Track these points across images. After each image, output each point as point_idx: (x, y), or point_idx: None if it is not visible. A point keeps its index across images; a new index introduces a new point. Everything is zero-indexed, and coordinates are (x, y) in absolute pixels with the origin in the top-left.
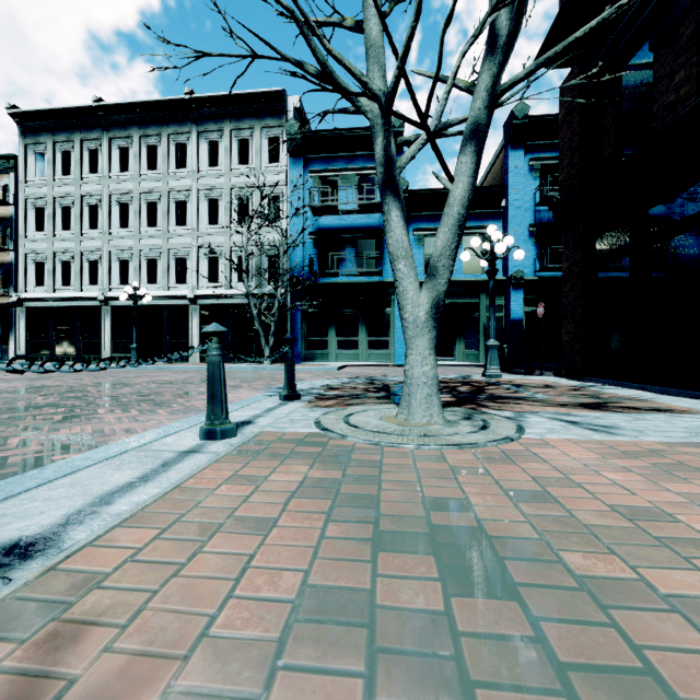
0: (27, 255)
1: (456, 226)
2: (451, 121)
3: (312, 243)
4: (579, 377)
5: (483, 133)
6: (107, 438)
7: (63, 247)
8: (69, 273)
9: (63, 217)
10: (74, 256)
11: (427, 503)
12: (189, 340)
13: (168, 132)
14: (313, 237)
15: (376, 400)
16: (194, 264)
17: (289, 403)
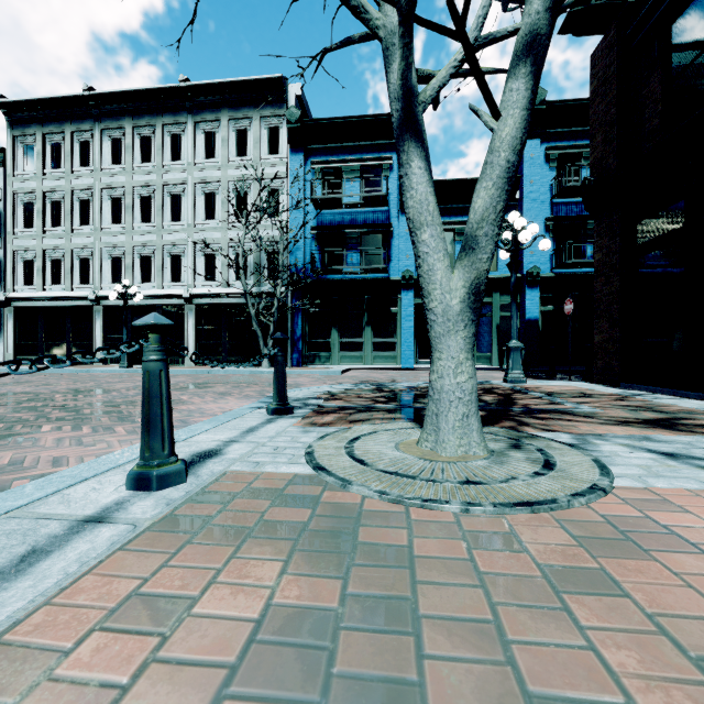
0: (16, 252)
1: (504, 179)
2: (496, 33)
3: (314, 239)
4: (615, 383)
5: (543, 48)
6: (19, 474)
7: (53, 244)
8: (59, 272)
9: (53, 212)
10: (65, 253)
11: None
12: (185, 342)
13: (163, 123)
14: (315, 233)
15: (387, 415)
16: (189, 261)
17: (278, 419)
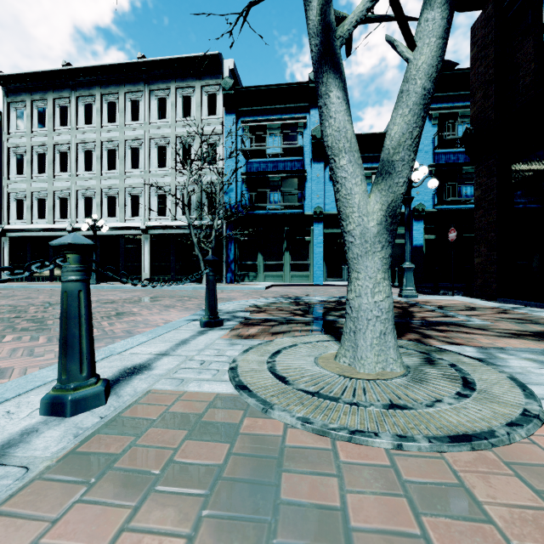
0: (10, 194)
1: (420, 106)
2: None
3: (244, 182)
4: (493, 298)
5: None
6: None
7: (39, 187)
8: (44, 209)
9: (39, 162)
10: (48, 194)
11: None
12: (142, 264)
13: (125, 91)
14: (244, 177)
15: (305, 327)
16: (145, 200)
17: (208, 331)
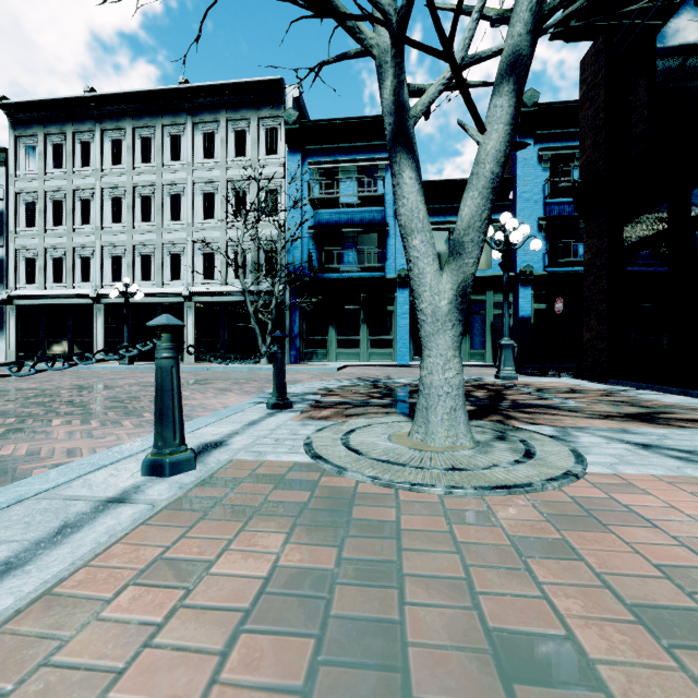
0: (18, 251)
1: (489, 189)
2: (481, 53)
3: (311, 238)
4: (604, 380)
5: (525, 67)
6: (38, 463)
7: (55, 243)
8: (60, 270)
9: (55, 211)
10: (66, 252)
11: (493, 640)
12: (184, 339)
13: (163, 124)
14: (312, 232)
15: (382, 409)
16: (189, 260)
17: (277, 413)
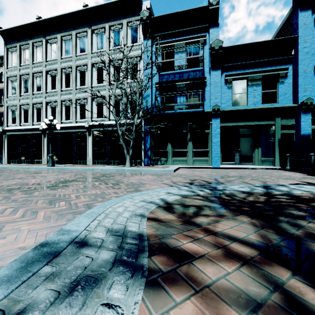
0: (8, 107)
1: None
2: None
3: (157, 90)
4: None
5: None
6: None
7: (24, 102)
8: (27, 116)
9: (25, 85)
10: (29, 106)
11: None
12: (86, 152)
13: (76, 32)
14: (157, 86)
15: None
16: (89, 107)
17: None
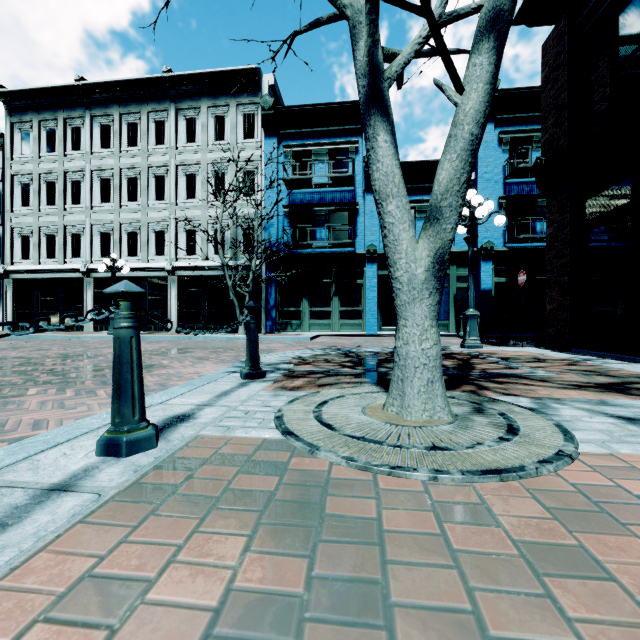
0: (14, 229)
1: (468, 151)
2: (459, 10)
3: (286, 216)
4: (566, 349)
5: (506, 23)
6: None
7: (48, 221)
8: (53, 247)
9: (48, 192)
10: (58, 230)
11: None
12: (168, 311)
13: (148, 110)
14: (287, 210)
15: (354, 379)
16: (172, 237)
17: (250, 383)
